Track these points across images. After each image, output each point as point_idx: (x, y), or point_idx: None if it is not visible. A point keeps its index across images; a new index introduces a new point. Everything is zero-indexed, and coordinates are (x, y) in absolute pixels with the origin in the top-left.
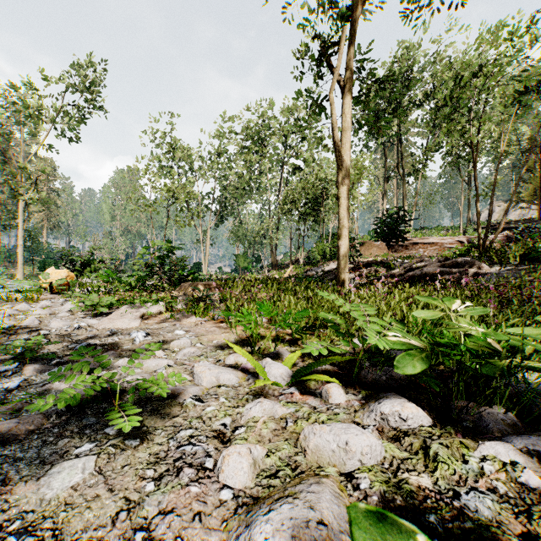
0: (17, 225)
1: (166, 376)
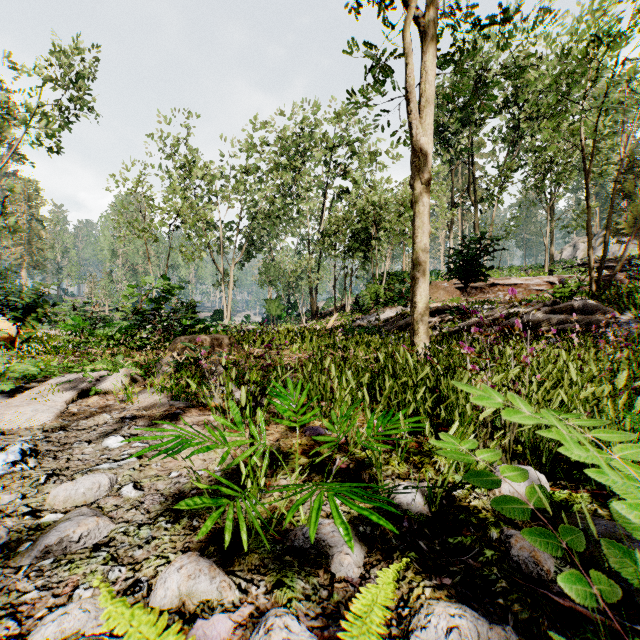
0: None
1: None
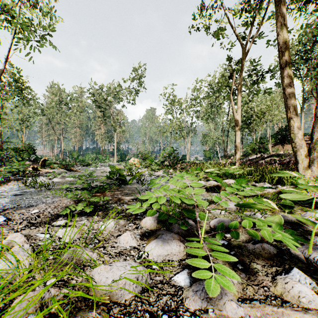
0: (113, 140)
1: None
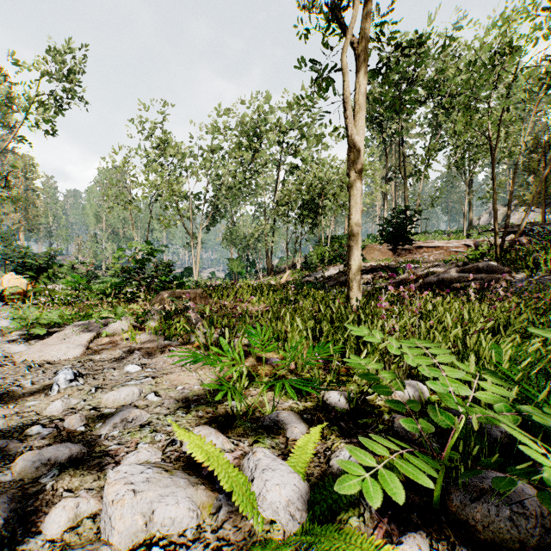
0: None
1: (48, 499)
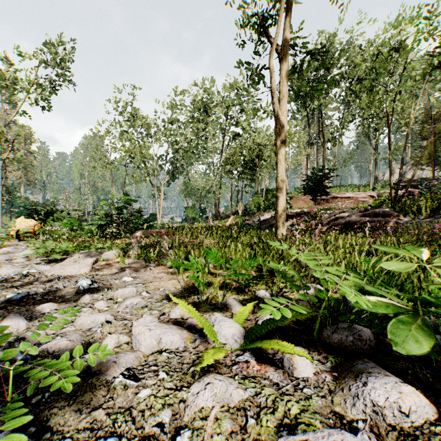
0: None
1: (100, 337)
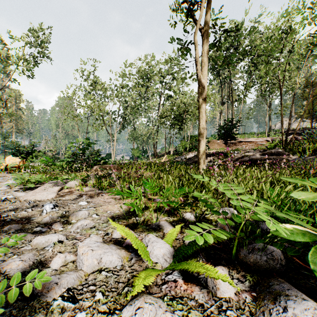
0: None
1: (51, 255)
